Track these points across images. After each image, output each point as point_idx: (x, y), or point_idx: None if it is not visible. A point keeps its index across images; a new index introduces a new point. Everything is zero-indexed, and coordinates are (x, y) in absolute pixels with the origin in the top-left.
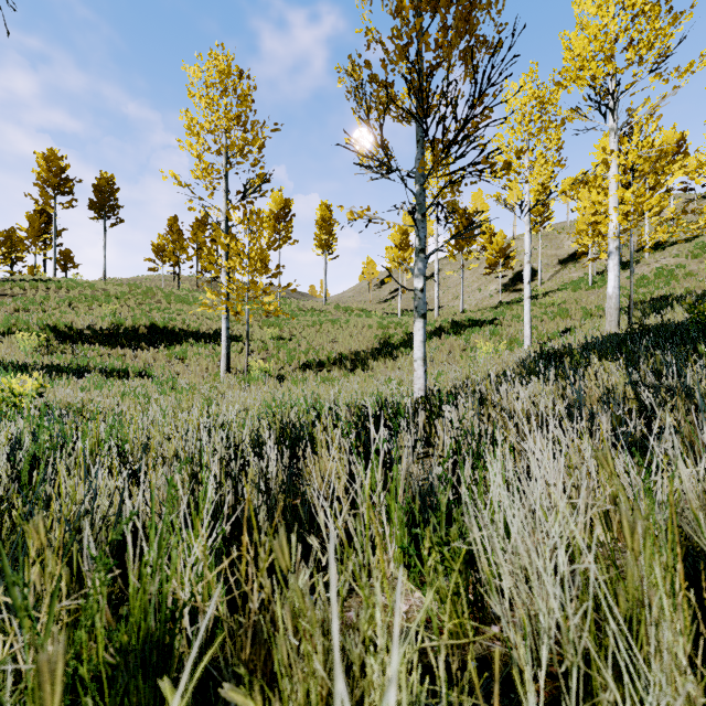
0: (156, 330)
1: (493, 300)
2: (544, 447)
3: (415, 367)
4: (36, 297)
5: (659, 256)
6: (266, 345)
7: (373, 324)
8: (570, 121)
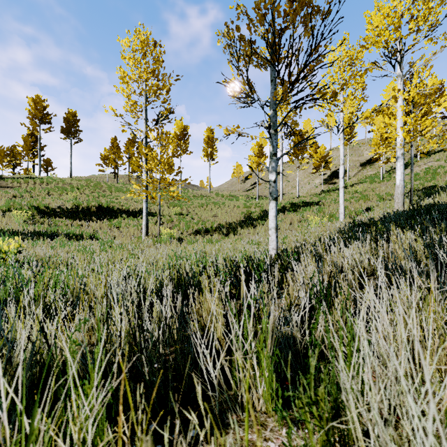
0: (101, 209)
1: (317, 189)
2: (373, 296)
3: (270, 234)
4: (27, 188)
5: (426, 160)
6: (172, 219)
7: (240, 205)
8: (370, 71)
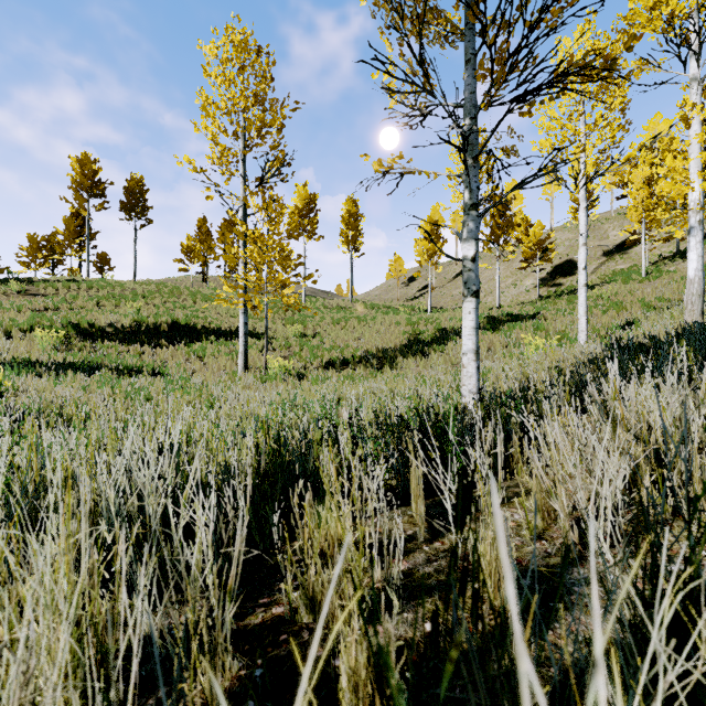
0: (176, 327)
1: (530, 296)
2: None
3: (464, 363)
4: (67, 296)
5: None
6: (288, 343)
7: (401, 321)
8: (636, 78)
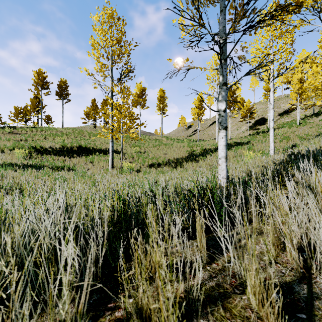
0: (81, 148)
1: (244, 134)
2: None
3: (219, 163)
4: (31, 134)
5: None
6: (132, 155)
7: (185, 145)
8: (297, 29)
